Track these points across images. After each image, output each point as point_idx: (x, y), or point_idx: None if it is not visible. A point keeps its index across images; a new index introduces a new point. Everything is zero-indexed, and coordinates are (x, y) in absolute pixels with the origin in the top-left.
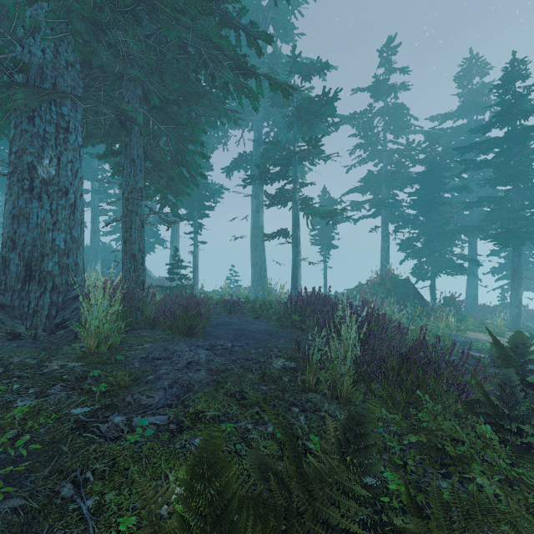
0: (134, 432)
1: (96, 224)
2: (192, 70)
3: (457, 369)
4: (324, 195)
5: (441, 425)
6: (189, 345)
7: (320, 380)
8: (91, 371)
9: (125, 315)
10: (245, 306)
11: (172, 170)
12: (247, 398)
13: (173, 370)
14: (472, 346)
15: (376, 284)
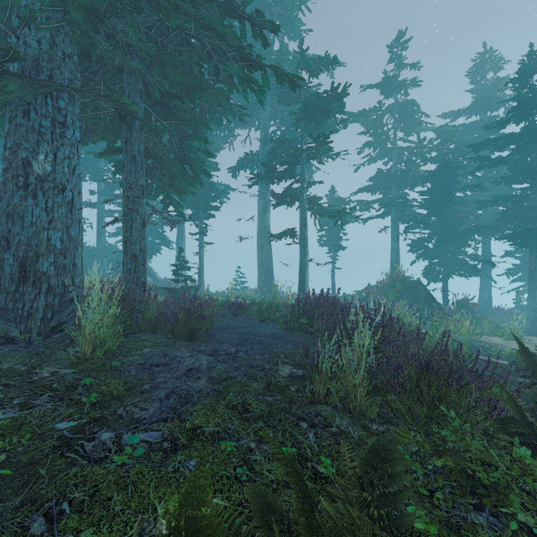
0: (123, 452)
1: (102, 225)
2: (195, 63)
3: (484, 380)
4: (332, 195)
5: (470, 447)
6: (191, 350)
7: (331, 390)
8: (83, 379)
9: (125, 318)
10: (251, 309)
11: (174, 167)
12: (250, 411)
13: (172, 379)
14: (490, 352)
15: (386, 286)
